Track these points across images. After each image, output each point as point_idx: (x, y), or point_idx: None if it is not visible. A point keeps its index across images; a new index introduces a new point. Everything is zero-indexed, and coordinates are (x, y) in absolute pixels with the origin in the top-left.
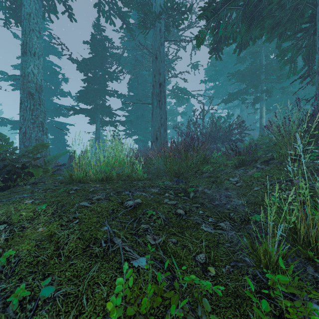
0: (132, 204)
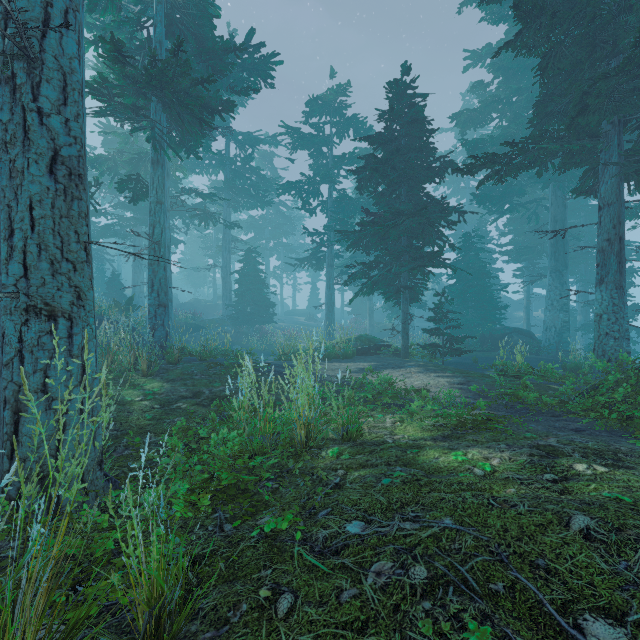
0: (591, 637)
